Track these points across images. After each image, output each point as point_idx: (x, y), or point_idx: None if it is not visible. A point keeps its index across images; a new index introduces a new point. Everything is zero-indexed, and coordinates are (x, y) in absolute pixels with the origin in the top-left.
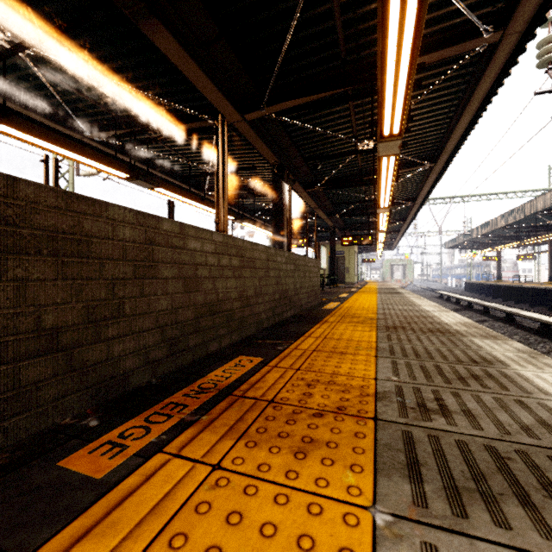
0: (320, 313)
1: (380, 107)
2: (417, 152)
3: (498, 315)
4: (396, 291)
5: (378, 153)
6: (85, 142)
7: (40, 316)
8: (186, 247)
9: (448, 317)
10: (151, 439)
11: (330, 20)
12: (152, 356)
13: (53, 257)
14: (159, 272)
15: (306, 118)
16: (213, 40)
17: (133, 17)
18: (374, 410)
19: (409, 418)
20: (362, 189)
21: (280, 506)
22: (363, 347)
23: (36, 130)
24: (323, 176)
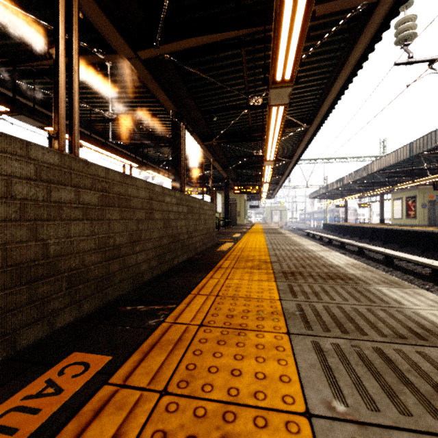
0: (214, 256)
1: (275, 44)
2: (297, 114)
3: (351, 248)
4: (278, 231)
5: (269, 101)
6: None
7: None
8: None
9: (335, 258)
10: None
11: None
12: None
13: None
14: None
15: (202, 68)
16: None
17: None
18: None
19: None
20: (251, 145)
21: None
22: (266, 311)
23: None
24: (218, 131)
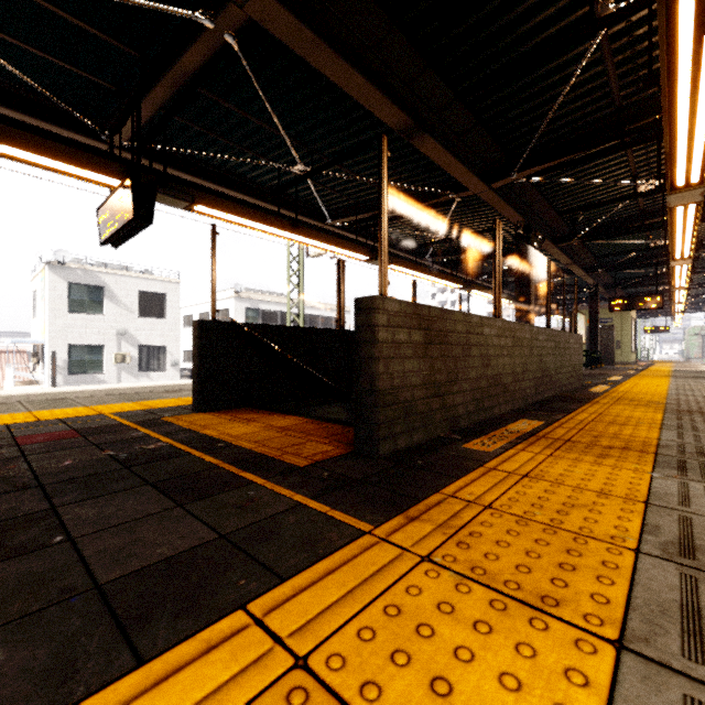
0: (586, 395)
1: (670, 162)
2: None
3: None
4: None
5: (668, 204)
6: (325, 229)
7: (435, 377)
8: (482, 333)
9: None
10: (501, 445)
11: (602, 77)
12: (468, 409)
13: (438, 345)
14: (471, 352)
15: (563, 169)
16: (468, 129)
17: (406, 137)
18: (655, 451)
19: (685, 456)
20: (645, 233)
21: (595, 467)
22: (645, 422)
23: (312, 234)
24: (581, 225)
